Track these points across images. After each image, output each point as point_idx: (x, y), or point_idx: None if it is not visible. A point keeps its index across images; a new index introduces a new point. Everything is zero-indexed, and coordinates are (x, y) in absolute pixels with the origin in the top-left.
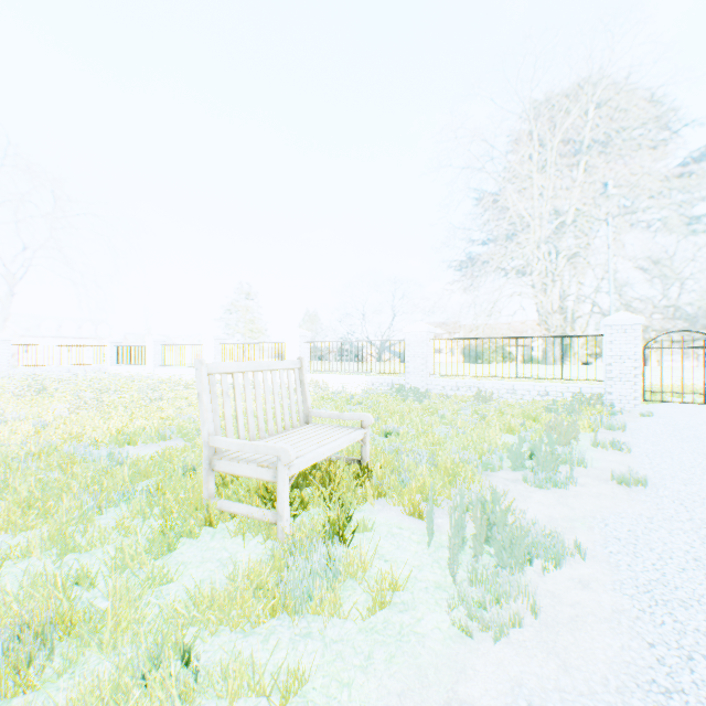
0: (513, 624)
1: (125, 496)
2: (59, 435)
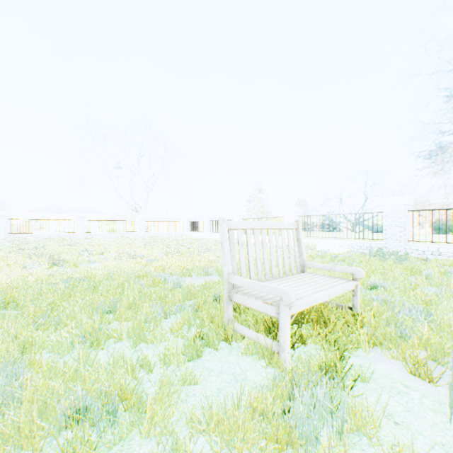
0: None
1: (179, 309)
2: (155, 267)
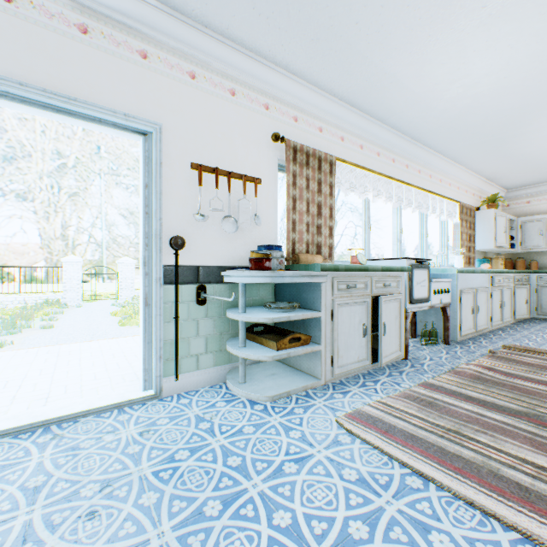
0: None
1: None
2: None
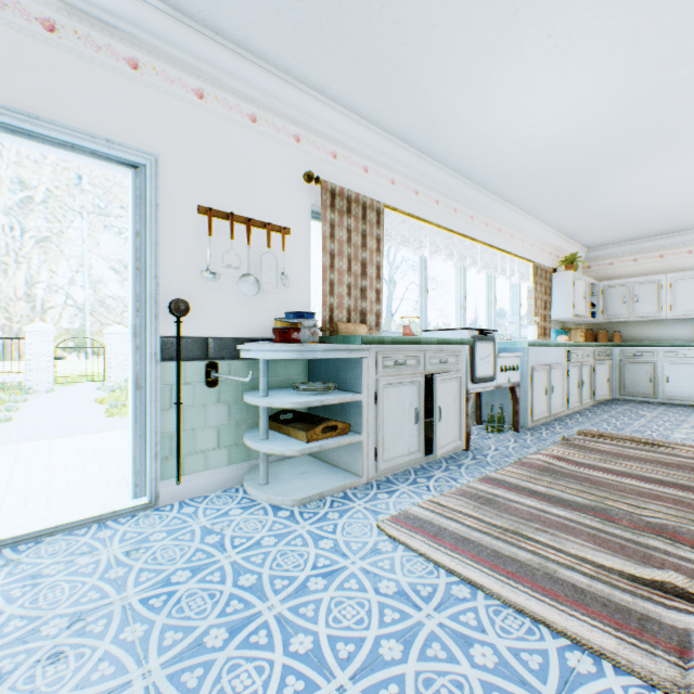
0: None
1: None
2: None
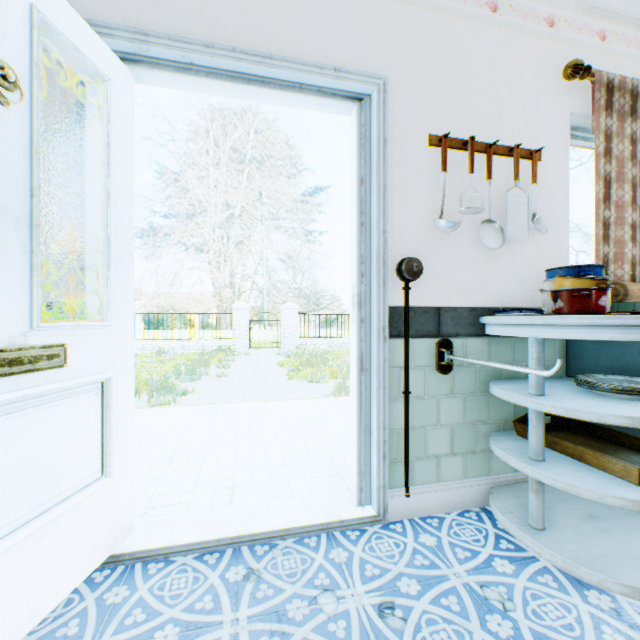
0: (170, 404)
1: None
2: None
